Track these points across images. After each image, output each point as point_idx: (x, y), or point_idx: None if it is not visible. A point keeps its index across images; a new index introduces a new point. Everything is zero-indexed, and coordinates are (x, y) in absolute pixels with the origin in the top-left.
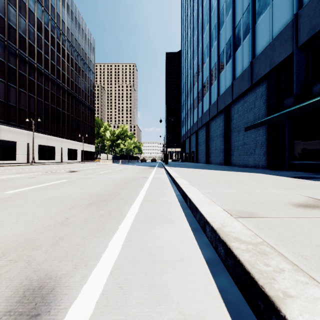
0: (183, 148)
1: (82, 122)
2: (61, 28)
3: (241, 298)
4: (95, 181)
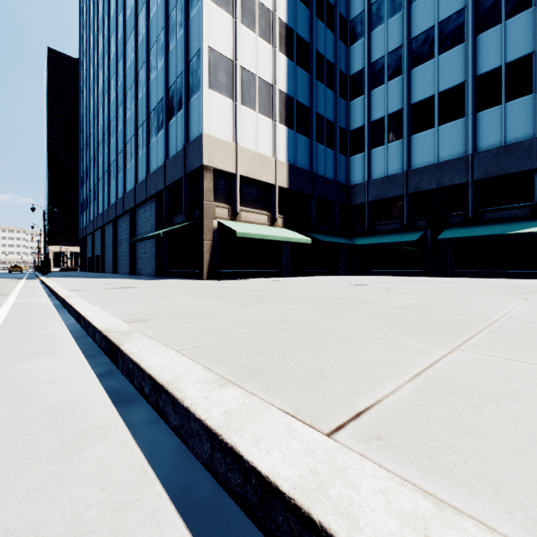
0: (84, 249)
1: None
2: None
3: (124, 386)
4: None
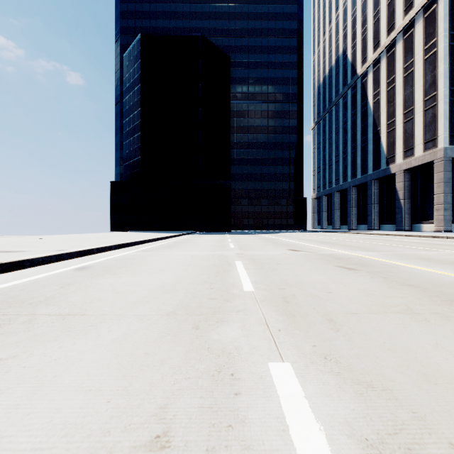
0: None
1: None
2: None
3: None
4: None
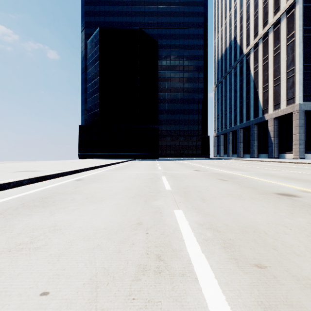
0: None
1: None
2: None
3: None
4: None
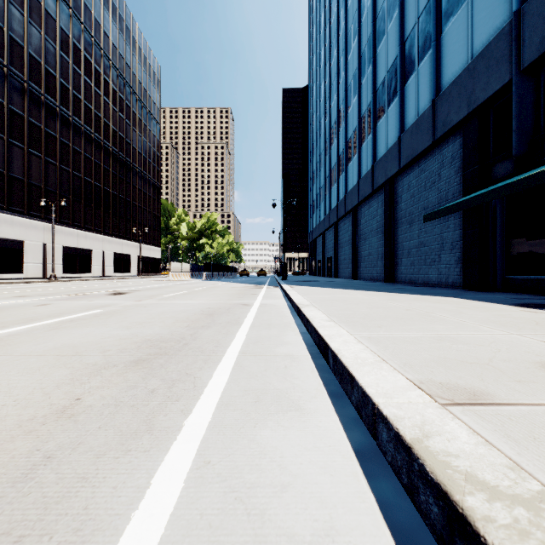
0: (313, 253)
1: (138, 208)
2: (102, 45)
3: (418, 520)
4: (155, 313)
